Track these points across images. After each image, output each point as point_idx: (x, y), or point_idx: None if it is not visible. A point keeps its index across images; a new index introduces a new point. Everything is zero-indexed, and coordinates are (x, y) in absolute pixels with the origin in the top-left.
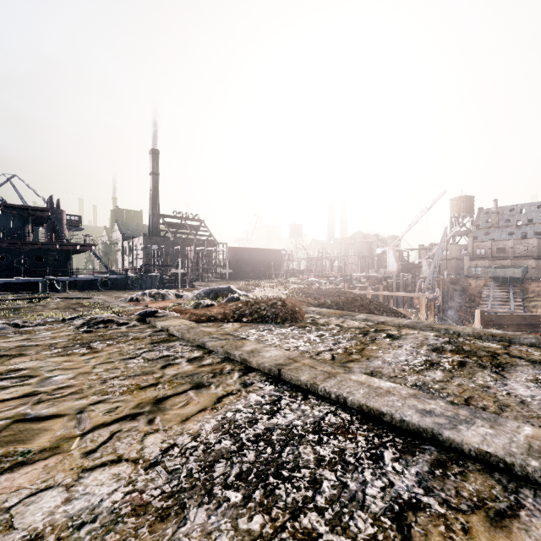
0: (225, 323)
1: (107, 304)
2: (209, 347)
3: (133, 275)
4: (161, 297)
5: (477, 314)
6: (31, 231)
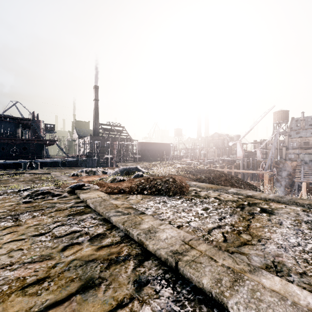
0: (131, 195)
1: (56, 178)
2: (112, 221)
3: (81, 159)
4: (93, 173)
5: (303, 186)
6: (20, 132)
